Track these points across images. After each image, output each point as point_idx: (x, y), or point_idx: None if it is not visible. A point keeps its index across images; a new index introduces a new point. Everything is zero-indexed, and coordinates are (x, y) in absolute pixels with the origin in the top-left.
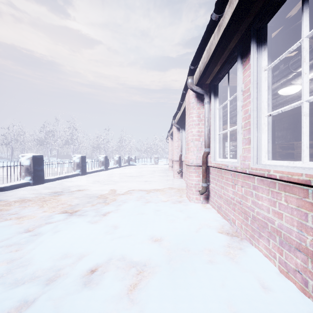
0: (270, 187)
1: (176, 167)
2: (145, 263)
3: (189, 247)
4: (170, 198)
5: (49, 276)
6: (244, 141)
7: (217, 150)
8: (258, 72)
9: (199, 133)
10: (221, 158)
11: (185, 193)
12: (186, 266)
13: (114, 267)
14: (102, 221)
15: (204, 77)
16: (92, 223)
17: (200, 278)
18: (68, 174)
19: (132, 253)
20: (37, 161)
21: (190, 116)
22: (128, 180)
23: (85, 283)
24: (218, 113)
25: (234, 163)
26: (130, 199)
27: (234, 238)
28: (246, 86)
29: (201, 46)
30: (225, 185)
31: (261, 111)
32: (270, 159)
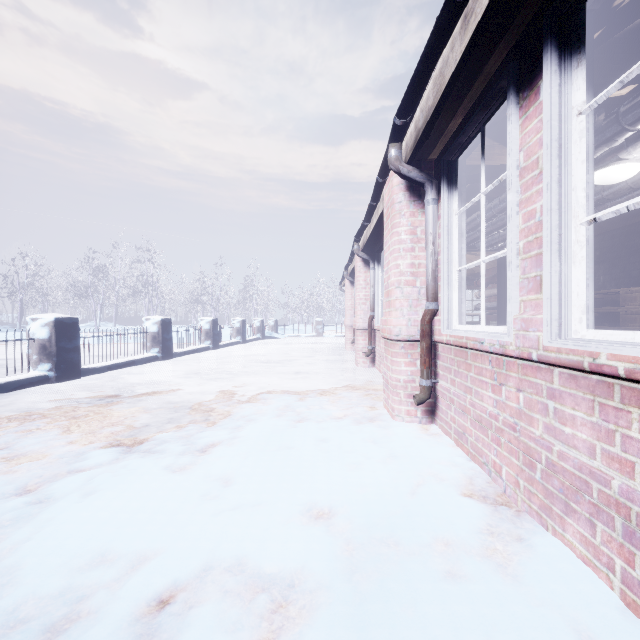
0: (596, 395)
1: (362, 343)
2: (292, 581)
3: (396, 536)
4: (351, 411)
5: (51, 619)
6: (525, 285)
7: (456, 307)
8: (563, 119)
9: (413, 269)
10: (464, 323)
11: (381, 400)
12: (393, 589)
13: (217, 591)
14: (198, 466)
15: (425, 144)
16: (174, 471)
17: (431, 627)
18: (134, 358)
19: (261, 552)
20: (66, 329)
21: (395, 231)
22: (261, 370)
23: (139, 639)
24: (458, 223)
25: (499, 336)
26: (262, 413)
27: (502, 510)
28: (529, 157)
29: (421, 68)
30: (474, 385)
31: (570, 213)
32: (590, 327)
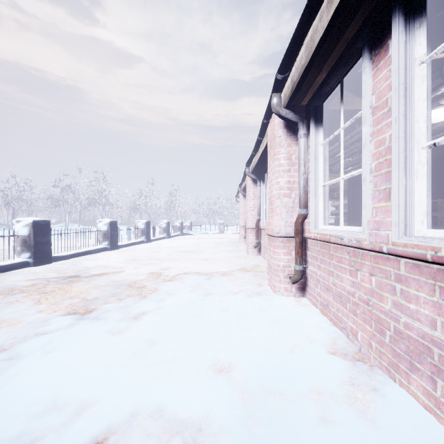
0: (437, 280)
1: (252, 238)
2: (200, 425)
3: (280, 387)
4: (244, 287)
5: None
6: (376, 195)
7: (321, 212)
8: (408, 67)
9: (289, 185)
10: (327, 224)
11: (266, 280)
12: (279, 433)
13: (141, 434)
14: (131, 330)
15: (298, 94)
16: (114, 334)
17: None
18: (90, 249)
19: (176, 401)
20: (41, 229)
21: (276, 157)
22: (180, 257)
23: None
24: (322, 151)
25: (356, 234)
26: (180, 289)
27: (359, 365)
28: (380, 98)
29: (297, 35)
30: (336, 270)
31: (413, 139)
32: (428, 227)
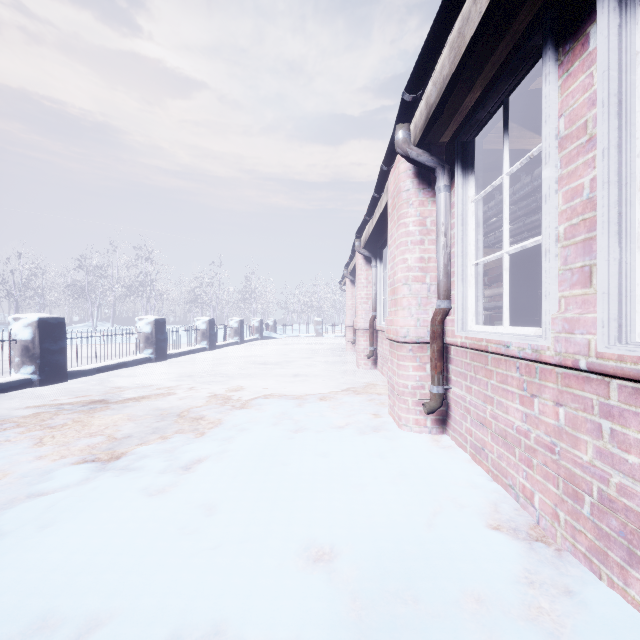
0: None
1: (364, 344)
2: None
3: (415, 588)
4: (353, 419)
5: None
6: (567, 277)
7: (472, 305)
8: (624, 68)
9: (423, 264)
10: (481, 324)
11: (386, 407)
12: None
13: None
14: (179, 489)
15: (436, 124)
16: (151, 495)
17: None
18: (126, 360)
19: (245, 615)
20: (51, 330)
21: (402, 222)
22: (258, 372)
23: None
24: (474, 212)
25: (531, 339)
26: (256, 421)
27: (539, 549)
28: (573, 122)
29: (437, 27)
30: (497, 395)
31: (633, 185)
32: None
